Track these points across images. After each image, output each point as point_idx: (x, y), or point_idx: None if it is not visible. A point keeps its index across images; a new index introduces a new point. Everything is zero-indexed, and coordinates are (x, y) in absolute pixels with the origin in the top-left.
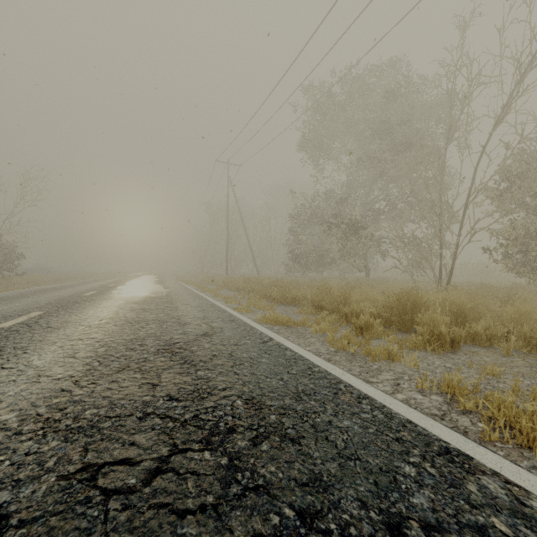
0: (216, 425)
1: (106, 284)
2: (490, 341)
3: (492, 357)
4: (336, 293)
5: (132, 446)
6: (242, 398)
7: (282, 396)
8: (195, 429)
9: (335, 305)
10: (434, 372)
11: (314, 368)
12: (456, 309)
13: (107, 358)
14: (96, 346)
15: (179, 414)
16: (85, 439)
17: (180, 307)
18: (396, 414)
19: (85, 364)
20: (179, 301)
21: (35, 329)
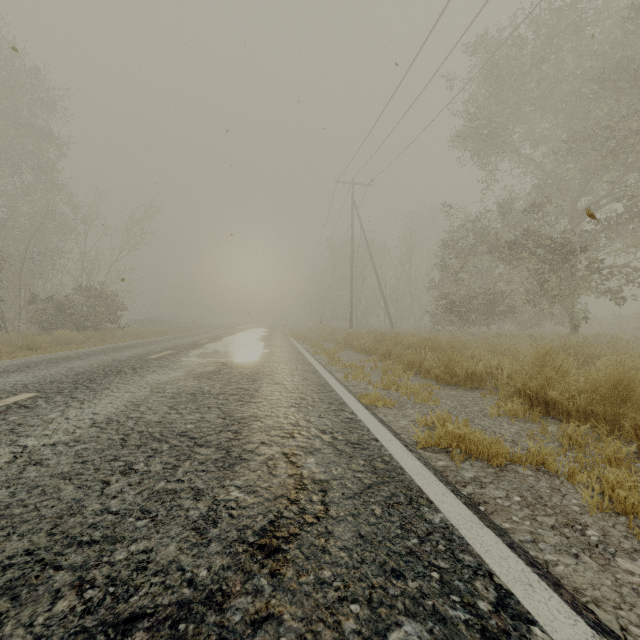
0: None
1: (198, 340)
2: None
3: None
4: (568, 370)
5: None
6: None
7: None
8: None
9: (597, 407)
10: None
11: None
12: None
13: None
14: None
15: None
16: None
17: (262, 390)
18: None
19: None
20: (268, 374)
21: None
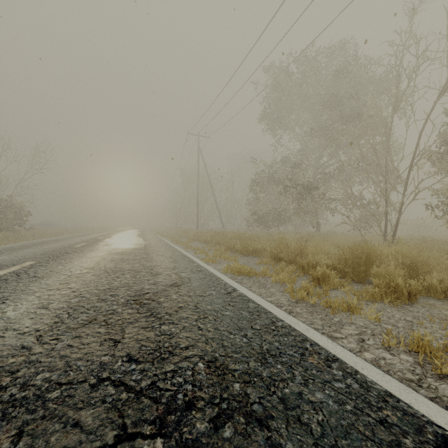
0: (173, 398)
1: (96, 237)
2: (445, 294)
3: None
4: (292, 245)
5: (75, 428)
6: (205, 359)
7: (246, 357)
8: (150, 402)
9: (292, 257)
10: (396, 327)
11: (277, 323)
12: (409, 262)
13: (77, 310)
14: (70, 297)
15: (135, 380)
16: (24, 416)
17: (155, 258)
18: (372, 384)
19: (54, 316)
20: (154, 252)
21: (22, 278)
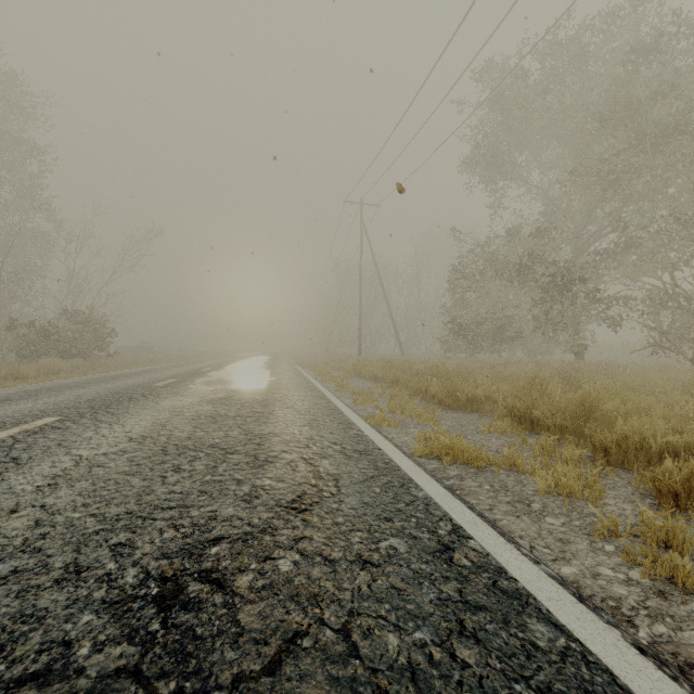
0: None
1: (199, 368)
2: None
3: None
4: (554, 392)
5: None
6: None
7: None
8: None
9: (567, 421)
10: None
11: None
12: None
13: None
14: (5, 550)
15: None
16: None
17: (276, 413)
18: None
19: None
20: (279, 400)
21: None
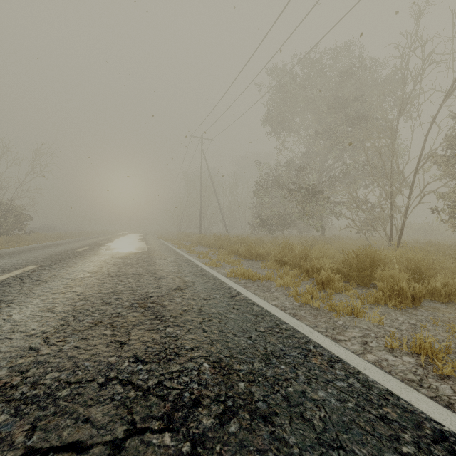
0: (180, 396)
1: (97, 241)
2: (449, 297)
3: (454, 314)
4: (296, 249)
5: (86, 424)
6: (210, 360)
7: (250, 358)
8: (158, 400)
9: (296, 261)
10: (399, 330)
11: (281, 325)
12: (413, 265)
13: (83, 313)
14: (75, 300)
15: (142, 379)
16: (36, 412)
17: (158, 262)
18: (374, 383)
19: (60, 319)
20: (157, 256)
21: (25, 282)
